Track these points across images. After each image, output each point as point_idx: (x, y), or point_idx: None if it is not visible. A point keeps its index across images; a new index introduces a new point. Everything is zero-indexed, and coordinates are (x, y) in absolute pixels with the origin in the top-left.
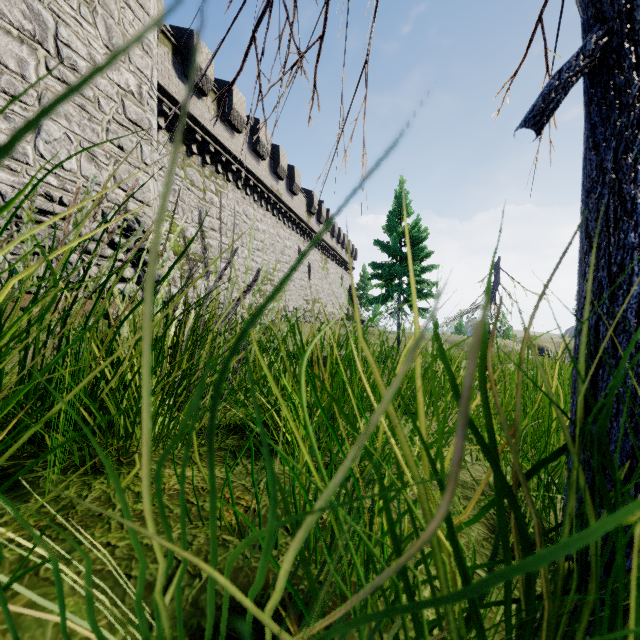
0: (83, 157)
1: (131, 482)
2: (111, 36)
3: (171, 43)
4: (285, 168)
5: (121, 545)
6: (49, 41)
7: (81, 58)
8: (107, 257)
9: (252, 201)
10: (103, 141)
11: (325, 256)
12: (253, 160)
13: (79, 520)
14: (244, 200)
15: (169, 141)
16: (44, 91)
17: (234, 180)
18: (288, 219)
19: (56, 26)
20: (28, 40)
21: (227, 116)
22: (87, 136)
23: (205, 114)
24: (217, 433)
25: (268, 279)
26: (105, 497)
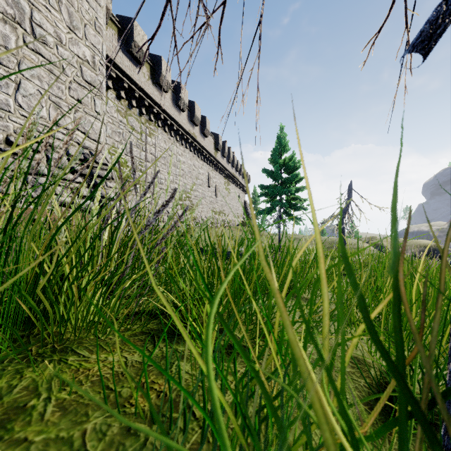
0: (51, 107)
1: (60, 369)
2: (72, 20)
3: (117, 27)
4: (199, 117)
5: (38, 439)
6: (26, 22)
7: (50, 35)
8: (69, 180)
9: (175, 141)
10: (27, 69)
11: (227, 180)
12: (176, 112)
13: (3, 412)
14: (170, 140)
15: (115, 97)
16: (22, 59)
17: (162, 126)
18: (201, 154)
19: (31, 11)
20: (10, 21)
21: (157, 80)
22: (54, 92)
23: (141, 78)
24: (141, 318)
25: (187, 196)
26: (33, 386)
